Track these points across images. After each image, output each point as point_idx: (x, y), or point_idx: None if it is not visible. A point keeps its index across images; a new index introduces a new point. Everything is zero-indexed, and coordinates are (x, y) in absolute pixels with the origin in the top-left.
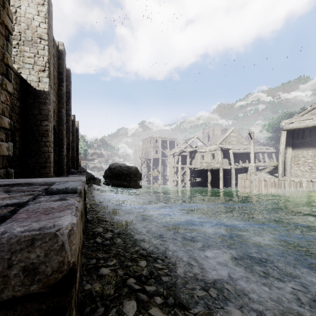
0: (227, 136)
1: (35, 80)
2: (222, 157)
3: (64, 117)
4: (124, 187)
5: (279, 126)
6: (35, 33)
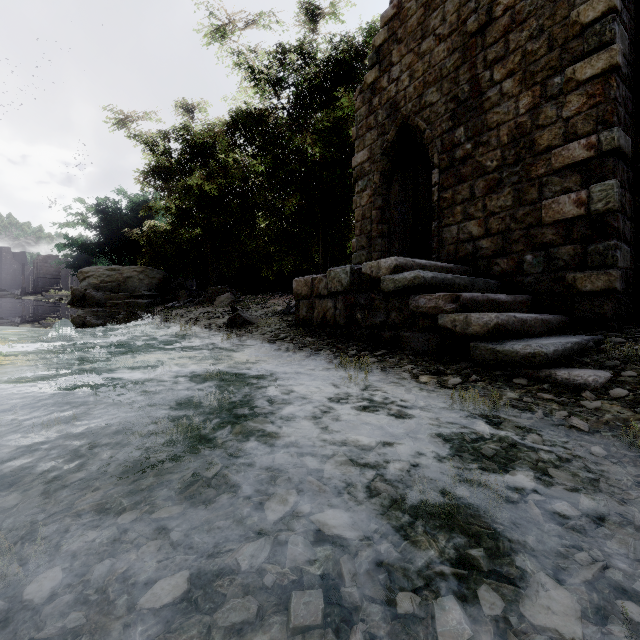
0: None
1: None
2: None
3: None
4: None
5: None
6: None
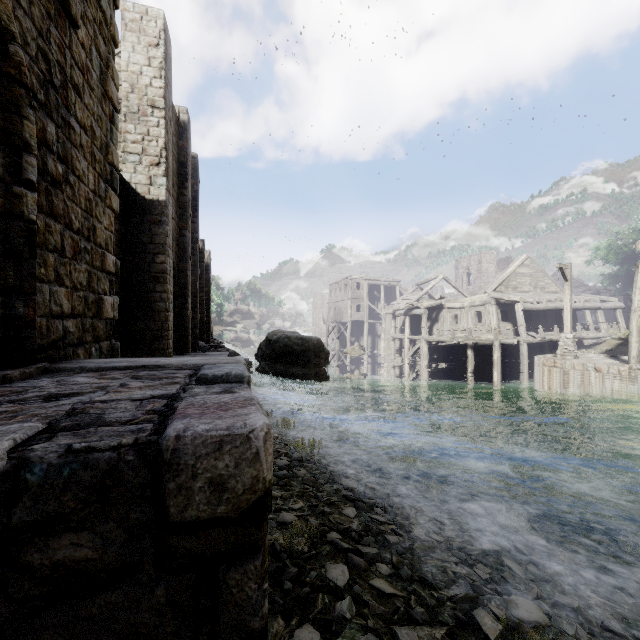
0: (510, 273)
1: (144, 182)
2: (500, 319)
3: (188, 246)
4: (296, 378)
5: (633, 250)
6: (144, 99)
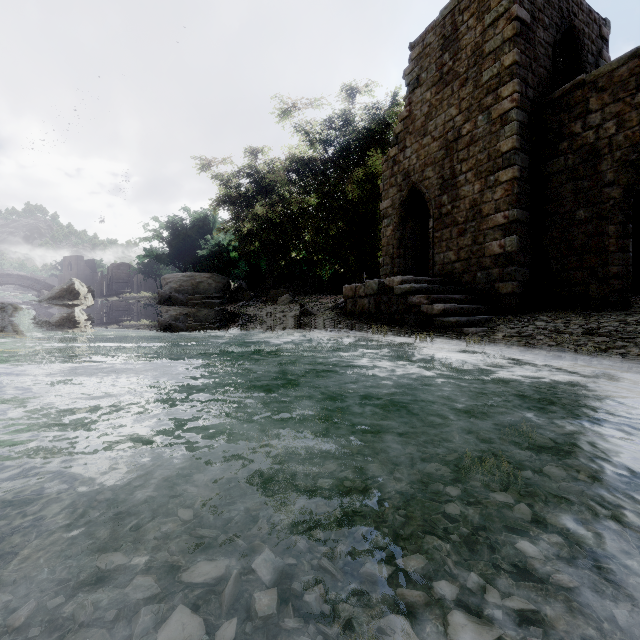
0: None
1: None
2: None
3: None
4: None
5: None
6: None
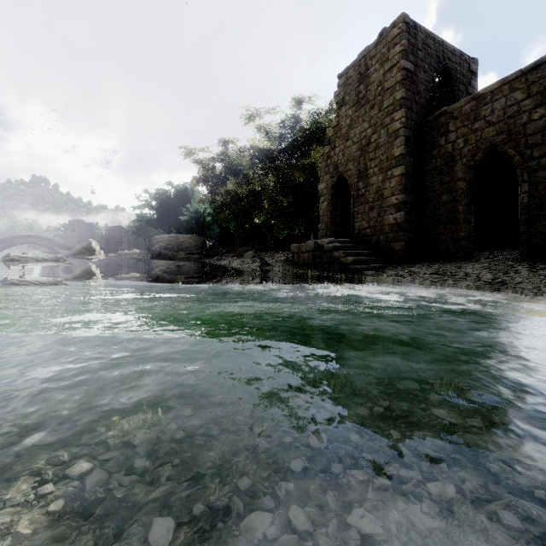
0: None
1: None
2: None
3: None
4: None
5: None
6: None
